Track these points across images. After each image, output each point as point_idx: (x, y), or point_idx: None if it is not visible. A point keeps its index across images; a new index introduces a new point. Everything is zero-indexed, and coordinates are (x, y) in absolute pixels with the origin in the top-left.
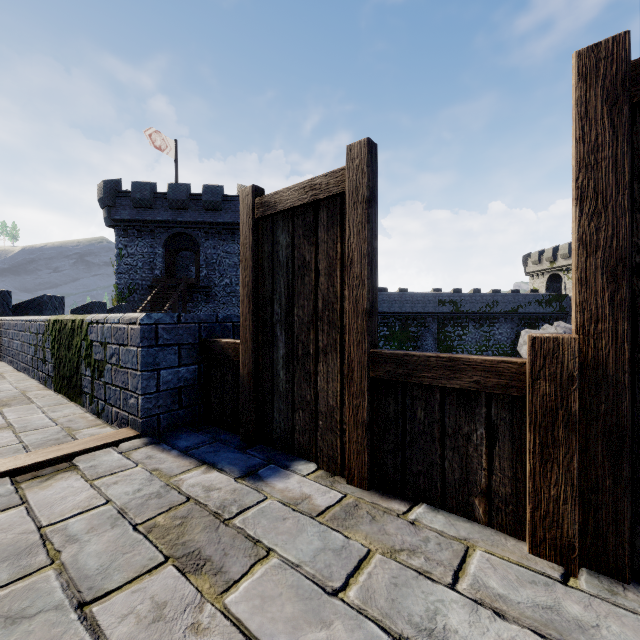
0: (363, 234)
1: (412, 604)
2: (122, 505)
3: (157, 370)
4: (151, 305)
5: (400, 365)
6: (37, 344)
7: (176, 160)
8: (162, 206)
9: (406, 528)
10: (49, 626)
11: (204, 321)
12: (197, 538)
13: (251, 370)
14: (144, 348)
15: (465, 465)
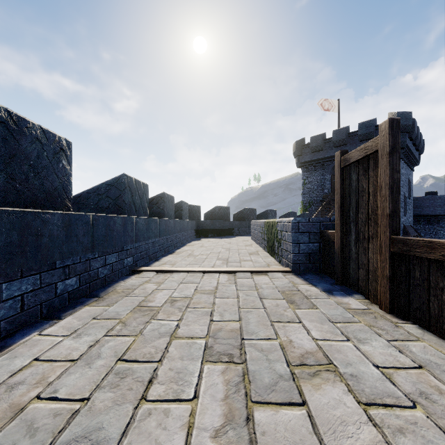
0: (386, 172)
1: (362, 336)
2: (277, 287)
3: (298, 243)
4: (321, 212)
5: (404, 245)
6: (262, 232)
7: (338, 113)
8: (329, 147)
9: (394, 328)
10: (254, 299)
11: (322, 221)
12: (297, 300)
13: (339, 246)
14: (293, 233)
15: (440, 306)
